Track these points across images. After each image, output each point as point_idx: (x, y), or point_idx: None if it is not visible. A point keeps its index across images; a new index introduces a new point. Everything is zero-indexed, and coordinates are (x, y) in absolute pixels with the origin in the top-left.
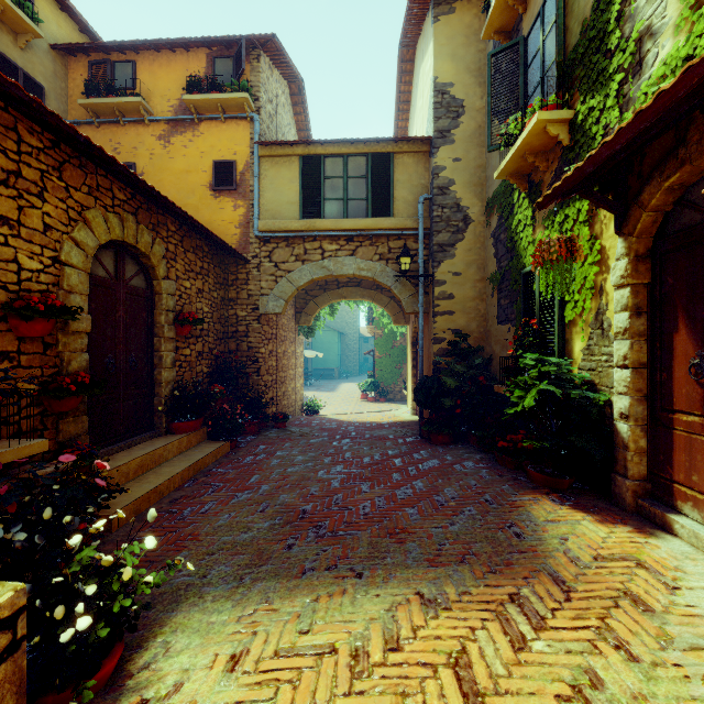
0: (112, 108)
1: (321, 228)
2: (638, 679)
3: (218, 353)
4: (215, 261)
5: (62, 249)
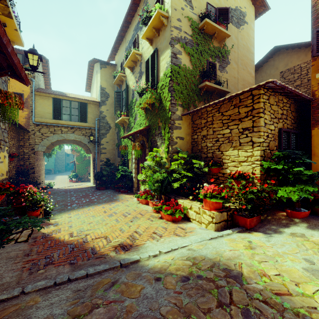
0: None
1: (61, 123)
2: (123, 204)
3: (19, 166)
4: (16, 132)
5: None
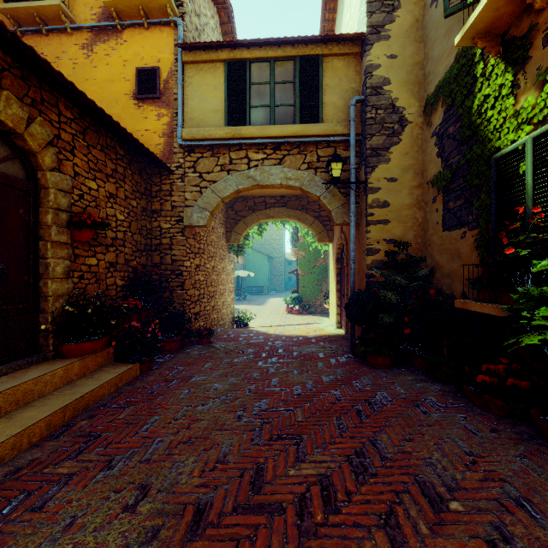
0: (33, 14)
1: (247, 135)
2: None
3: (136, 265)
4: (133, 167)
5: None
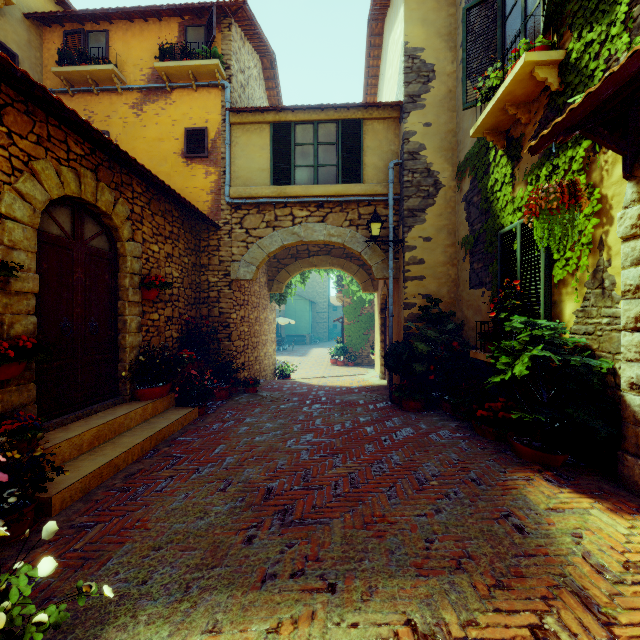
0: (85, 76)
1: (292, 194)
2: None
3: (188, 318)
4: (185, 226)
5: (2, 200)
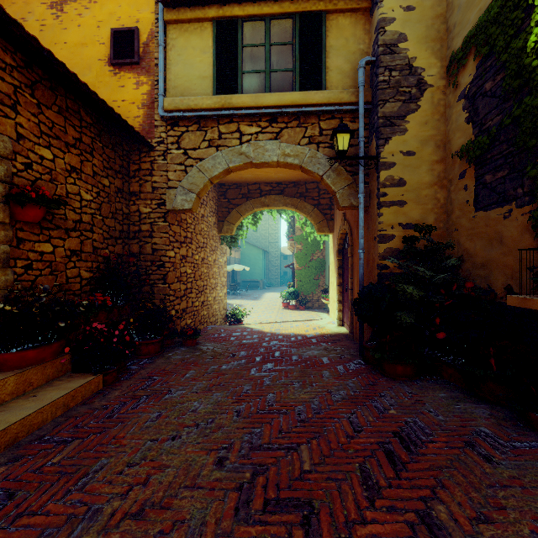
0: None
1: (238, 104)
2: None
3: (107, 254)
4: (105, 140)
5: None
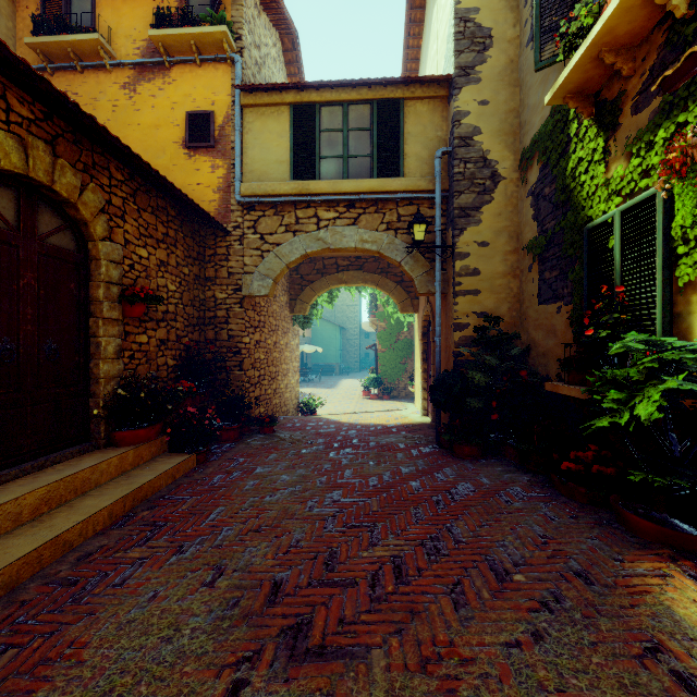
0: (66, 49)
1: (316, 191)
2: None
3: (188, 342)
4: (185, 229)
5: None
